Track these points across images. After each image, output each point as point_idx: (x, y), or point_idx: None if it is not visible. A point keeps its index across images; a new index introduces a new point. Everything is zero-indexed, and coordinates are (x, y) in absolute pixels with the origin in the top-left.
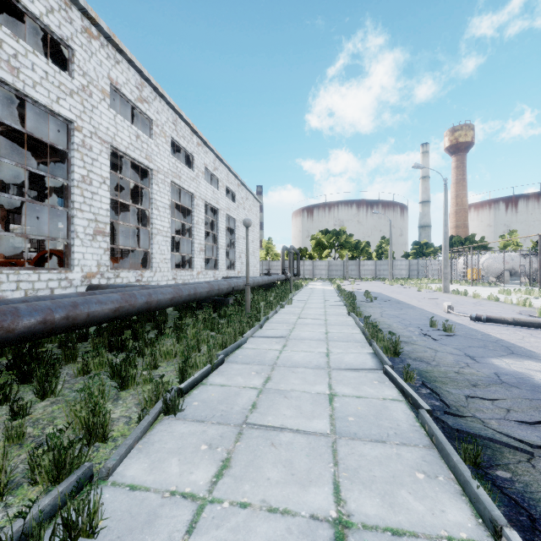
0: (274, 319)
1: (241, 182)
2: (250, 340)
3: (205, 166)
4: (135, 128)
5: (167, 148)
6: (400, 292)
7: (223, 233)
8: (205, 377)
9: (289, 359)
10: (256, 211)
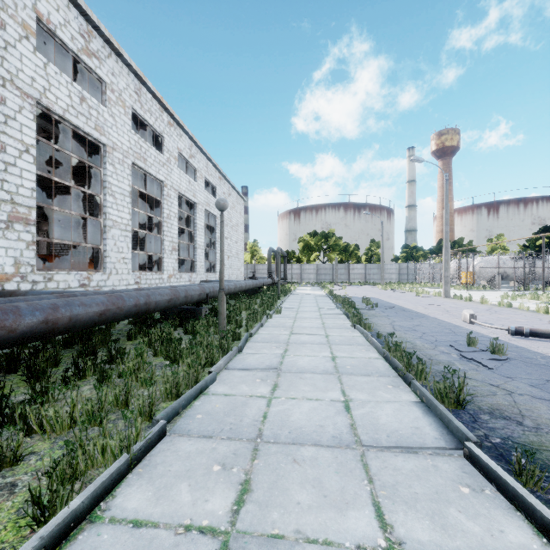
0: (259, 335)
1: (223, 175)
2: (222, 375)
3: (179, 151)
4: (79, 87)
5: (127, 121)
6: (397, 297)
7: (201, 231)
8: (110, 490)
9: (284, 421)
10: (240, 209)
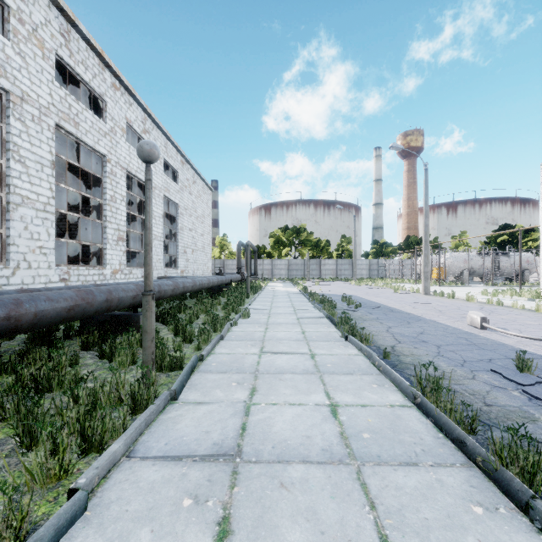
0: (215, 356)
1: (186, 159)
2: (110, 484)
3: (128, 122)
4: None
5: (47, 68)
6: (376, 294)
7: (159, 220)
8: None
9: None
10: (207, 200)
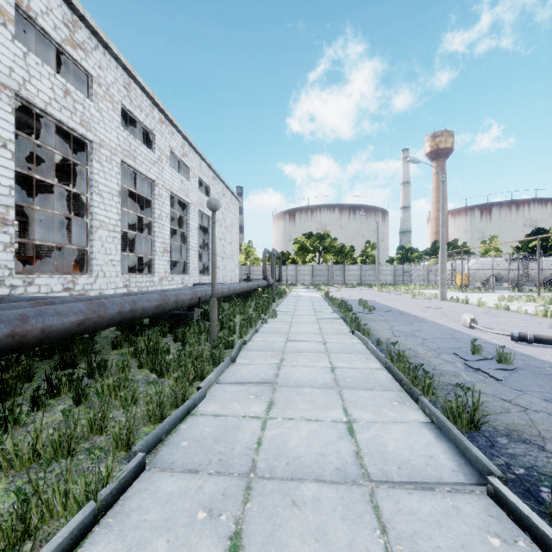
0: (253, 342)
1: (216, 174)
2: (213, 390)
3: (171, 149)
4: (62, 79)
5: (116, 117)
6: (394, 299)
7: (194, 232)
8: (69, 551)
9: (281, 449)
10: (234, 210)
